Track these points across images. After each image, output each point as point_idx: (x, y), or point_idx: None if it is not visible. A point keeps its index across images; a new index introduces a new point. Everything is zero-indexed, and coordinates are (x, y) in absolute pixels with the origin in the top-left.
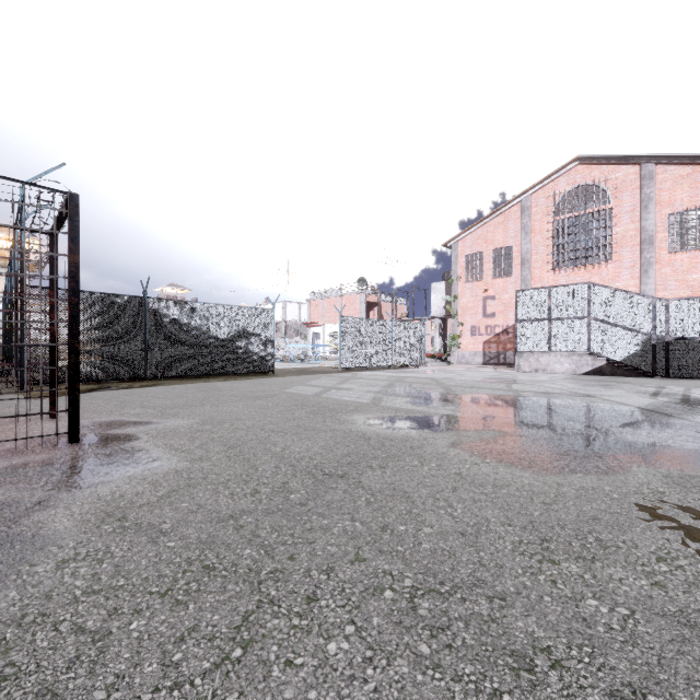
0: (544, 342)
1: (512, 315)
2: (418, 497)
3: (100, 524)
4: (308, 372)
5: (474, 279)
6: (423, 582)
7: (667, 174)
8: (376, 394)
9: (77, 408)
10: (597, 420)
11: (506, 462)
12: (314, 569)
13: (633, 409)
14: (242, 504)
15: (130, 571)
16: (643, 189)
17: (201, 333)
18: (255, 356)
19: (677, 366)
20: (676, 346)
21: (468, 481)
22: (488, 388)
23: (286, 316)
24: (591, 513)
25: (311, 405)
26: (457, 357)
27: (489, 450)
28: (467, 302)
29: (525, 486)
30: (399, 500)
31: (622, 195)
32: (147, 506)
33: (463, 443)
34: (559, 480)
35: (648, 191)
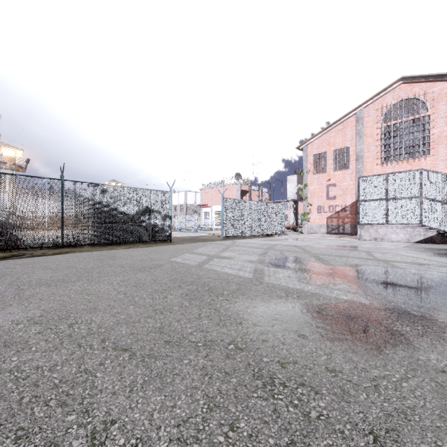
0: (382, 217)
1: (349, 197)
2: None
3: None
4: (198, 240)
5: (319, 172)
6: None
7: None
8: (256, 264)
9: None
10: None
11: None
12: None
13: None
14: None
15: None
16: None
17: (111, 209)
18: (156, 227)
19: None
20: None
21: None
22: (355, 257)
23: (186, 201)
24: None
25: (190, 281)
26: (307, 228)
27: None
28: (314, 188)
29: None
30: None
31: (438, 104)
32: None
33: None
34: None
35: None
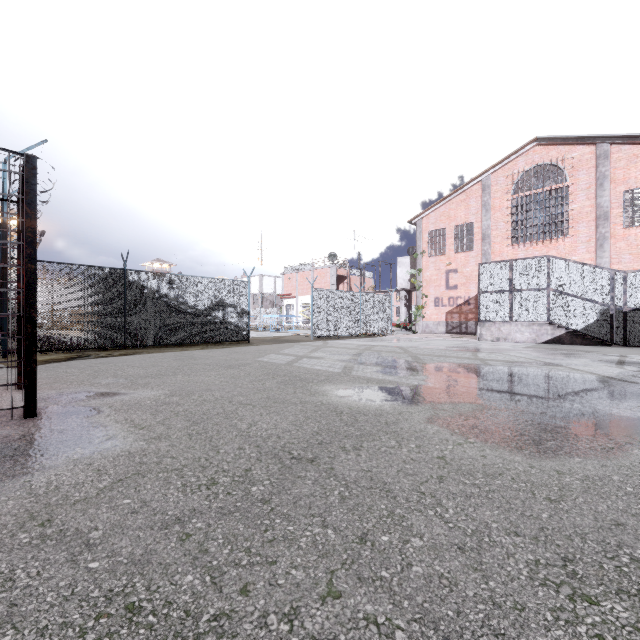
0: (505, 313)
1: (473, 287)
2: (400, 490)
3: (16, 531)
4: (282, 341)
5: (437, 253)
6: (421, 638)
7: (622, 153)
8: (347, 363)
9: (33, 381)
10: (574, 391)
11: (492, 442)
12: (272, 611)
13: (606, 379)
14: (194, 501)
15: (26, 615)
16: (599, 168)
17: (180, 303)
18: (231, 325)
19: (635, 336)
20: (633, 316)
21: (454, 468)
22: (455, 357)
23: (262, 289)
24: (610, 515)
25: (282, 374)
26: (422, 326)
27: (470, 426)
28: (431, 275)
29: (520, 474)
30: (378, 495)
31: (579, 173)
32: (81, 504)
33: (440, 418)
34: (557, 467)
35: (603, 170)
